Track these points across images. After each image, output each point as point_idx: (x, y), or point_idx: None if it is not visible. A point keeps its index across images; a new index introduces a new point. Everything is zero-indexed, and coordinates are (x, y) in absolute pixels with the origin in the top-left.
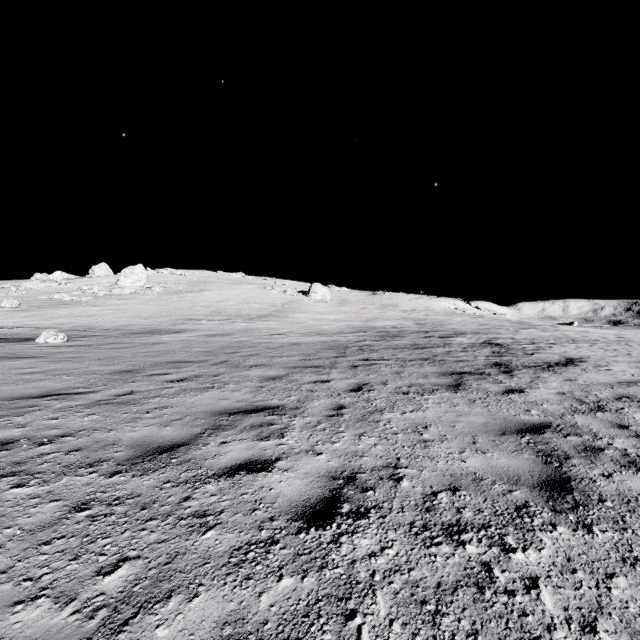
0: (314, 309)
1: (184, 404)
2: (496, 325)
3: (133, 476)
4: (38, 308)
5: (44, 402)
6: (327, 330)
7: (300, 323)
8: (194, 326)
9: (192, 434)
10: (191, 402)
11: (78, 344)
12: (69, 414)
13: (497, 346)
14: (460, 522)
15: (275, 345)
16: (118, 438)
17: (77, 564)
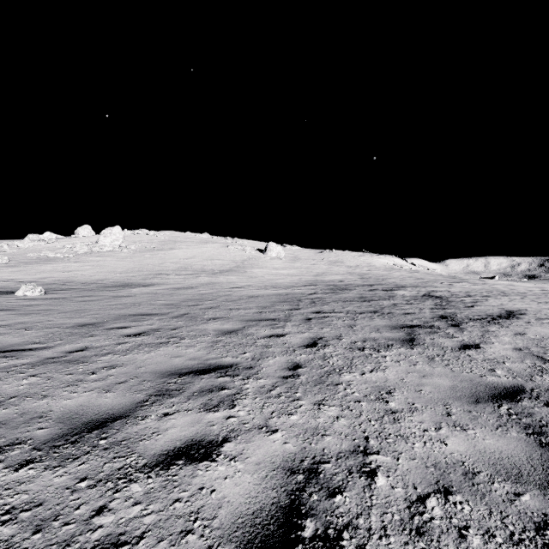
0: (270, 265)
1: (134, 362)
2: (431, 279)
3: (45, 468)
4: (25, 264)
5: None
6: (281, 284)
7: (257, 277)
8: (163, 280)
9: (133, 402)
10: (142, 360)
11: (53, 297)
12: (9, 375)
13: (437, 299)
14: None
15: (234, 298)
16: (49, 408)
17: None
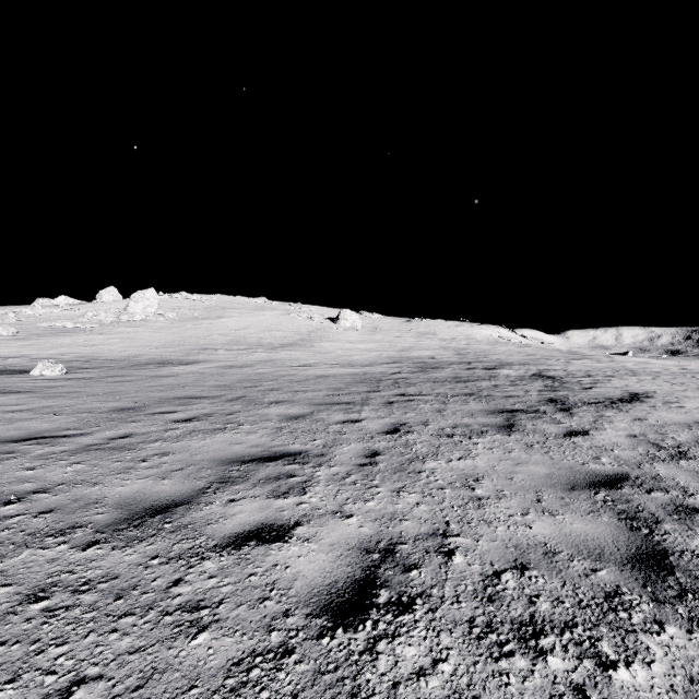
0: (343, 337)
1: (189, 450)
2: (545, 355)
3: (113, 548)
4: (37, 336)
5: (23, 447)
6: (358, 361)
7: (328, 353)
8: (210, 356)
9: (194, 489)
10: (197, 447)
11: (78, 377)
12: (50, 463)
13: (549, 379)
14: (535, 618)
15: (299, 378)
16: (103, 495)
17: (13, 689)
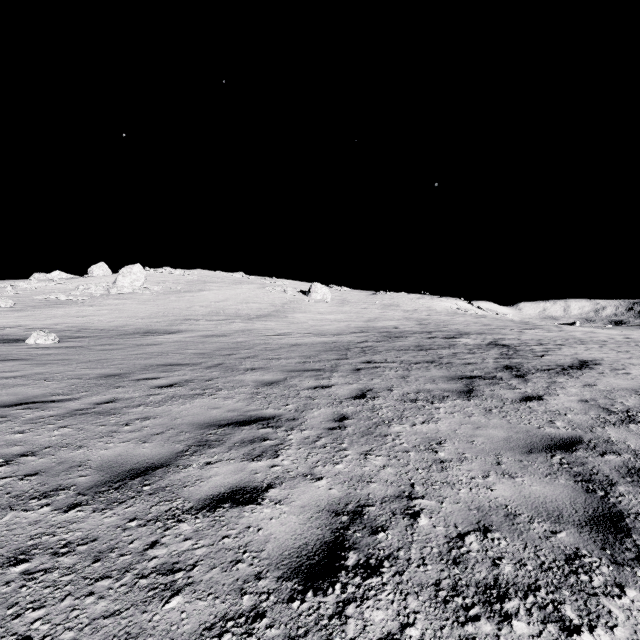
0: (314, 309)
1: (169, 414)
2: (500, 325)
3: (93, 511)
4: (33, 308)
5: (14, 412)
6: (328, 330)
7: (300, 323)
8: (191, 326)
9: (173, 452)
10: (177, 412)
11: (69, 345)
12: (38, 427)
13: (504, 347)
14: (499, 581)
15: (274, 346)
16: (86, 458)
17: None
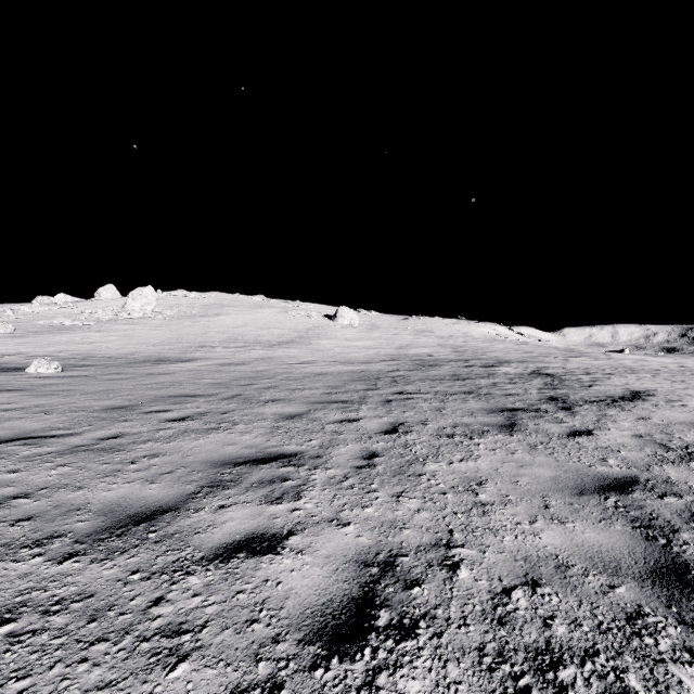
0: (341, 335)
1: (180, 451)
2: (543, 353)
3: (91, 561)
4: (35, 334)
5: (9, 448)
6: (355, 358)
7: (325, 350)
8: (207, 354)
9: (183, 494)
10: (189, 448)
11: (73, 374)
12: (34, 465)
13: (548, 377)
14: (552, 645)
15: (296, 376)
16: (86, 500)
17: None
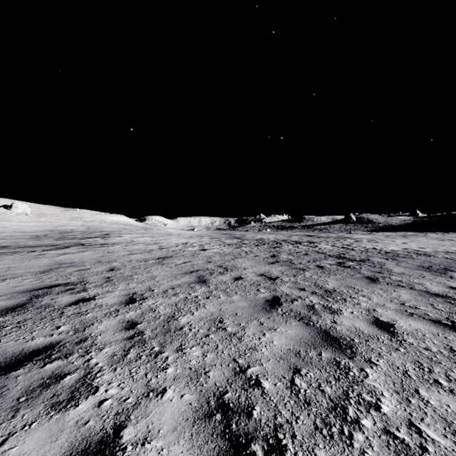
0: (17, 219)
1: None
2: (130, 229)
3: None
4: None
5: None
6: (28, 231)
7: (7, 227)
8: None
9: None
10: None
11: None
12: None
13: (106, 235)
14: (48, 245)
15: None
16: None
17: None
